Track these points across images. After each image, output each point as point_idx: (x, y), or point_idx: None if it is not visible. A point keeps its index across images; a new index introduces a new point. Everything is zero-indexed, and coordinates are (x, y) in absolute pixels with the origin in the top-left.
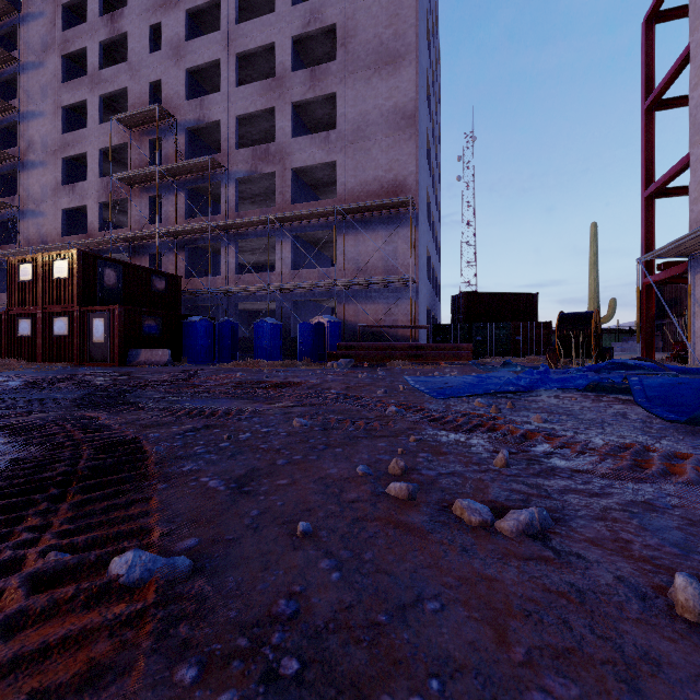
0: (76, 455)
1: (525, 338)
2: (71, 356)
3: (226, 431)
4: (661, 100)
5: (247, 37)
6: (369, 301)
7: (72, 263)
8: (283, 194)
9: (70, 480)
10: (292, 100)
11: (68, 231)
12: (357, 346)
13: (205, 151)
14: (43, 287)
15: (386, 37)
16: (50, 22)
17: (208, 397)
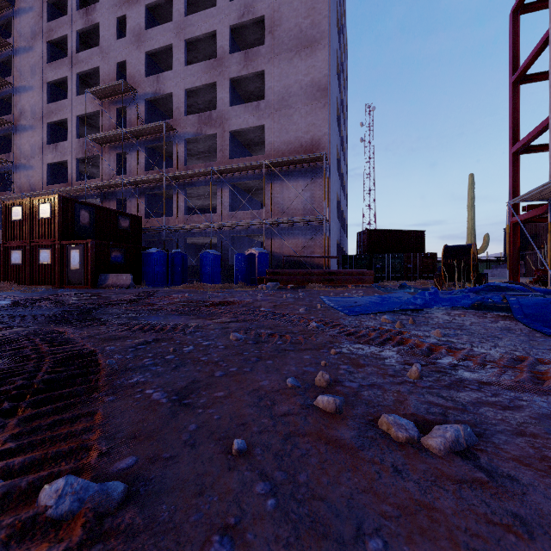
0: (35, 368)
1: (415, 266)
2: (53, 280)
3: (173, 344)
4: (525, 75)
5: (194, 26)
6: (291, 236)
7: (54, 205)
8: (223, 151)
9: (24, 394)
10: (230, 76)
11: (52, 181)
12: (281, 272)
13: (160, 117)
14: (31, 225)
15: (305, 26)
16: (38, 15)
17: (160, 314)
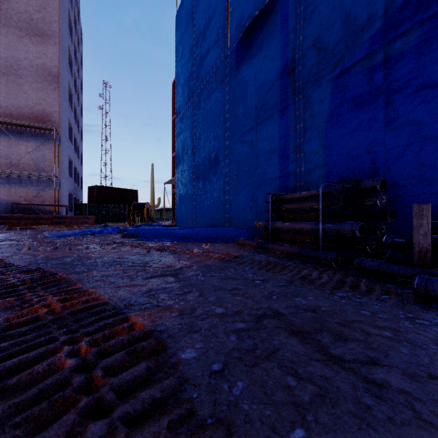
0: None
1: (129, 213)
2: None
3: None
4: None
5: None
6: (21, 186)
7: None
8: None
9: None
10: None
11: None
12: (10, 216)
13: None
14: None
15: (36, 17)
16: None
17: None
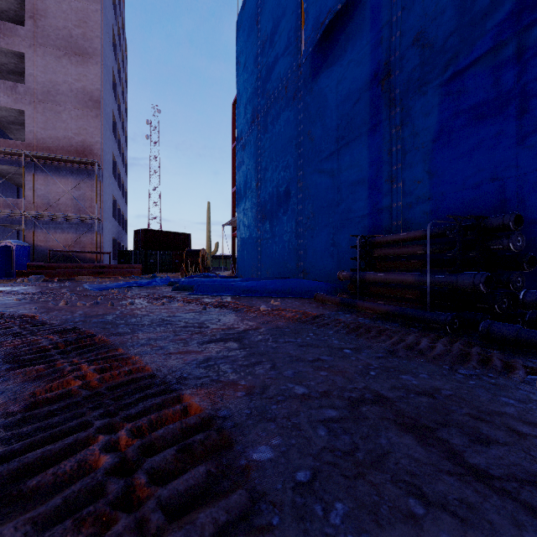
0: None
1: (181, 261)
2: None
3: None
4: None
5: None
6: (59, 230)
7: None
8: None
9: None
10: None
11: None
12: (47, 265)
13: None
14: None
15: (76, 34)
16: None
17: None
